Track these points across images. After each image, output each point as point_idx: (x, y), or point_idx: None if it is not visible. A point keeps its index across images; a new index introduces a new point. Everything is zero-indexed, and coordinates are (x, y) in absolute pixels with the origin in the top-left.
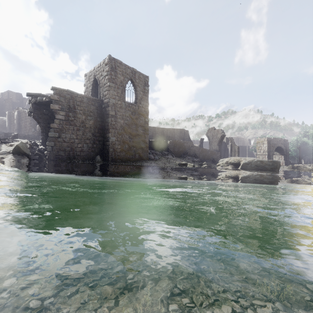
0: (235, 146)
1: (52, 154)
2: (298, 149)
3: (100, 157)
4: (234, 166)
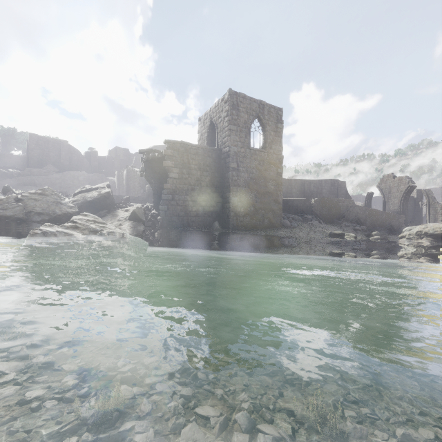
0: (436, 205)
1: (165, 220)
2: None
3: (219, 223)
4: (433, 239)
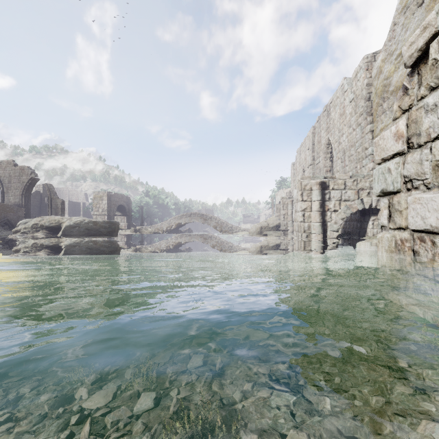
0: (57, 200)
1: None
2: (141, 209)
3: None
4: (49, 232)
